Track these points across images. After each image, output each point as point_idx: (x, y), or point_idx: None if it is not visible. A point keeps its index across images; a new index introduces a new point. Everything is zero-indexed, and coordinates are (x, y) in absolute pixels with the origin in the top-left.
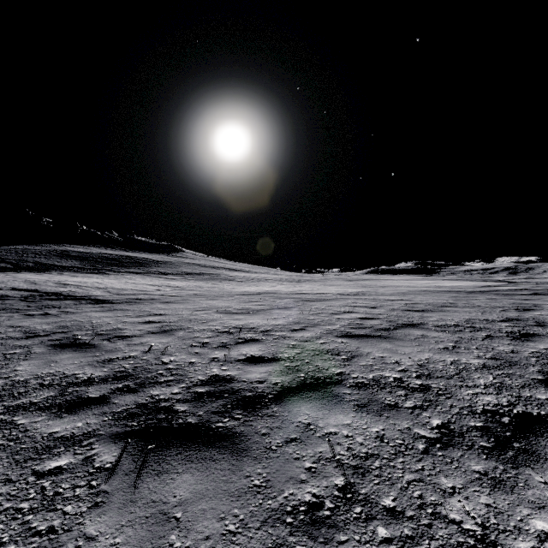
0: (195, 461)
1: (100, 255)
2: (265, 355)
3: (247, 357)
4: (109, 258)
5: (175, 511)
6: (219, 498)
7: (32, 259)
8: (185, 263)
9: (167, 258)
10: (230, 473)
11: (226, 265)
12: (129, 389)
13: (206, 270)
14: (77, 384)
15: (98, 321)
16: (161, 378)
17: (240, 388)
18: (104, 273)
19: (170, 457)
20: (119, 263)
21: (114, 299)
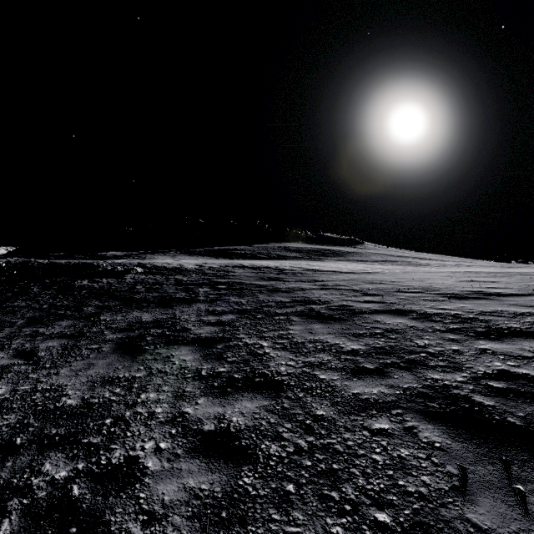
0: (481, 301)
1: (308, 249)
2: (499, 287)
3: (487, 287)
4: (314, 250)
5: (481, 304)
6: (497, 304)
7: (273, 252)
8: (372, 253)
9: (354, 249)
10: (499, 302)
11: (411, 255)
12: (428, 291)
13: (394, 258)
14: (401, 289)
15: (369, 277)
16: (440, 290)
17: (489, 293)
18: (320, 260)
19: (469, 300)
20: (323, 254)
21: (353, 272)
